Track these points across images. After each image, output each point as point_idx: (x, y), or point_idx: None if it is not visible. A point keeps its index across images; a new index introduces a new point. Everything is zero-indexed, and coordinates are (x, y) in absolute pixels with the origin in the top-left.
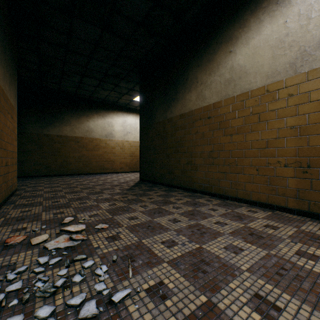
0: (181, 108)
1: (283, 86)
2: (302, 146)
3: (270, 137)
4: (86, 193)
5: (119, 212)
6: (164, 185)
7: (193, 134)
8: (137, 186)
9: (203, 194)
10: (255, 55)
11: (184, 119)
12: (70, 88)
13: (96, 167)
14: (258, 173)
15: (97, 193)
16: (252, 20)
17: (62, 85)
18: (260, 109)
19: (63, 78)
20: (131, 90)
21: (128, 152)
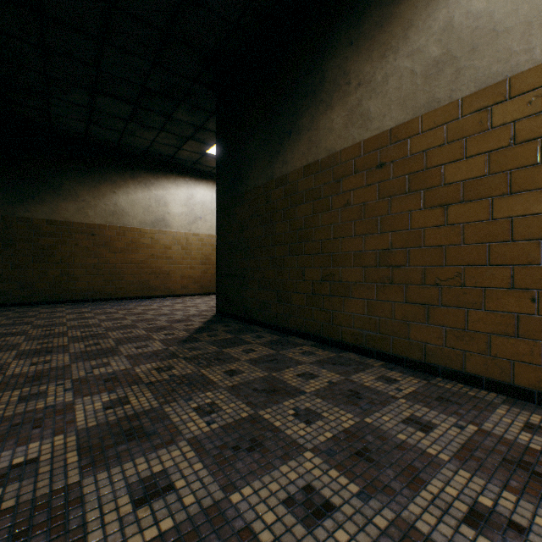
0: (307, 150)
1: None
2: None
3: None
4: (70, 356)
5: (118, 448)
6: (267, 327)
7: (338, 209)
8: (208, 330)
9: (363, 354)
10: None
11: (315, 175)
12: (72, 121)
13: (132, 286)
14: (537, 308)
15: (100, 354)
16: None
17: (54, 115)
18: None
19: (52, 95)
20: (201, 129)
21: (197, 255)
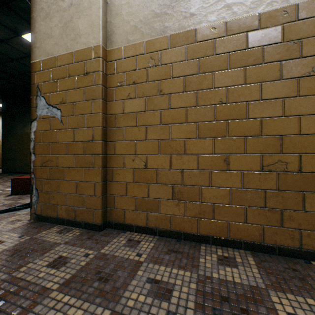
0: None
1: None
2: None
3: None
4: None
5: None
6: (22, 173)
7: None
8: None
9: None
10: None
11: None
12: None
13: None
14: None
15: None
16: None
17: None
18: None
19: None
20: None
21: None
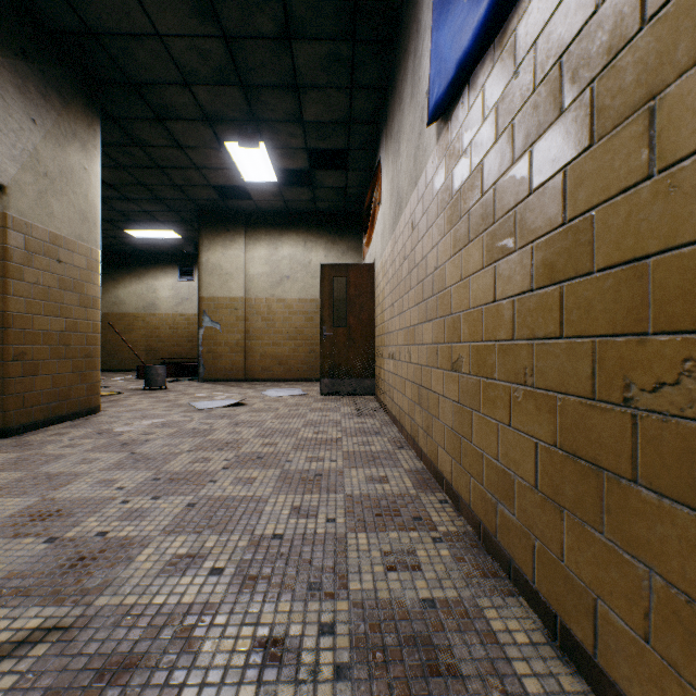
0: None
1: (142, 316)
2: (148, 343)
3: (136, 338)
4: None
5: None
6: None
7: None
8: None
9: None
10: (130, 296)
11: None
12: None
13: None
14: (131, 355)
15: None
16: (129, 277)
17: None
18: (132, 323)
19: None
20: None
21: None
